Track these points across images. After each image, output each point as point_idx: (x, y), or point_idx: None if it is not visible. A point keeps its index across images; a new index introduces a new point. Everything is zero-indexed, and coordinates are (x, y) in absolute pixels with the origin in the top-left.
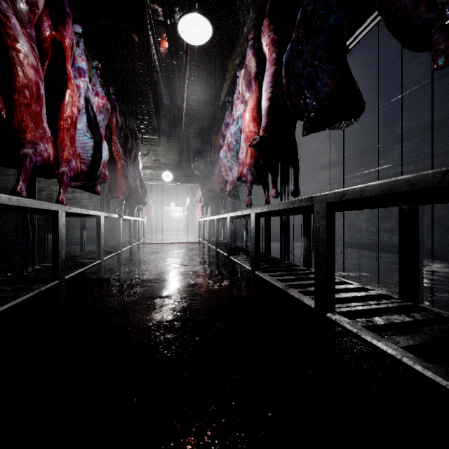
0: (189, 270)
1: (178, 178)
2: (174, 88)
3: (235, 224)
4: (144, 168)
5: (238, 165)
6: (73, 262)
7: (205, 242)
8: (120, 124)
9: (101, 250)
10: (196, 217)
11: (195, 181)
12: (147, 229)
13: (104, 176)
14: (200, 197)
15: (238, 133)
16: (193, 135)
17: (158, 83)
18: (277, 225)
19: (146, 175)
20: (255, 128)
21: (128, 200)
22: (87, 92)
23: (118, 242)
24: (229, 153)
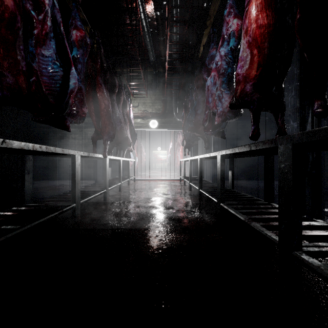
0: (172, 217)
1: (162, 125)
2: (158, 44)
3: (216, 164)
4: (135, 117)
5: (238, 83)
6: (48, 204)
7: (186, 180)
8: (104, 66)
9: (76, 192)
10: (177, 157)
11: (176, 127)
12: (139, 168)
13: (83, 113)
14: (180, 141)
15: (230, 54)
16: (175, 87)
17: (145, 39)
18: (252, 165)
19: (136, 123)
20: (272, 17)
21: (115, 142)
22: (54, 10)
23: (105, 181)
24: (219, 79)
